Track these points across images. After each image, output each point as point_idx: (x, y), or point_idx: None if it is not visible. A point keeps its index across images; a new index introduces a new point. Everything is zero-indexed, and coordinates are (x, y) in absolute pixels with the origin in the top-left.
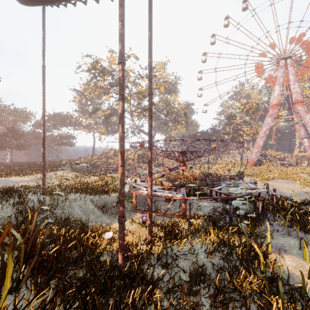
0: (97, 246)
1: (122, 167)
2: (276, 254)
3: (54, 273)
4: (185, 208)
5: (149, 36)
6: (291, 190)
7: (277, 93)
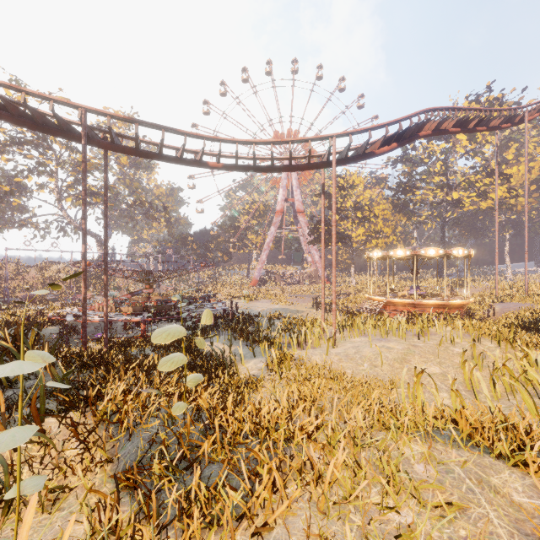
0: None
1: (85, 289)
2: None
3: None
4: (144, 329)
5: (105, 178)
6: (262, 308)
7: (281, 198)
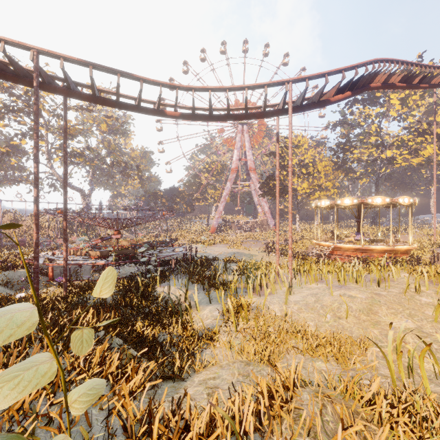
0: None
1: (37, 234)
2: (161, 287)
3: None
4: None
5: (65, 126)
6: (219, 252)
7: (236, 158)
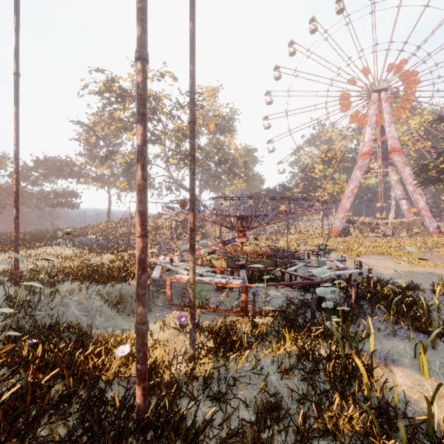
0: (103, 371)
1: (142, 239)
2: (381, 366)
3: (2, 442)
4: (246, 300)
5: (191, 29)
6: (390, 269)
7: (369, 138)
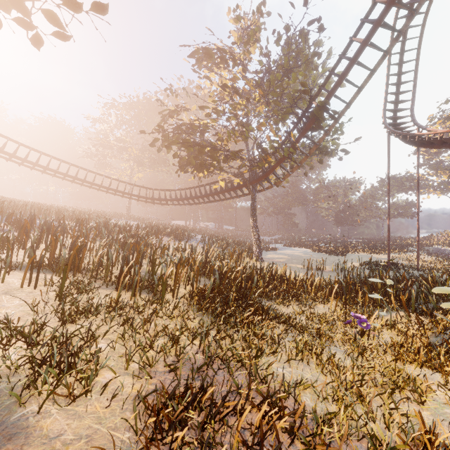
0: None
1: None
2: None
3: None
4: None
5: None
6: None
7: None
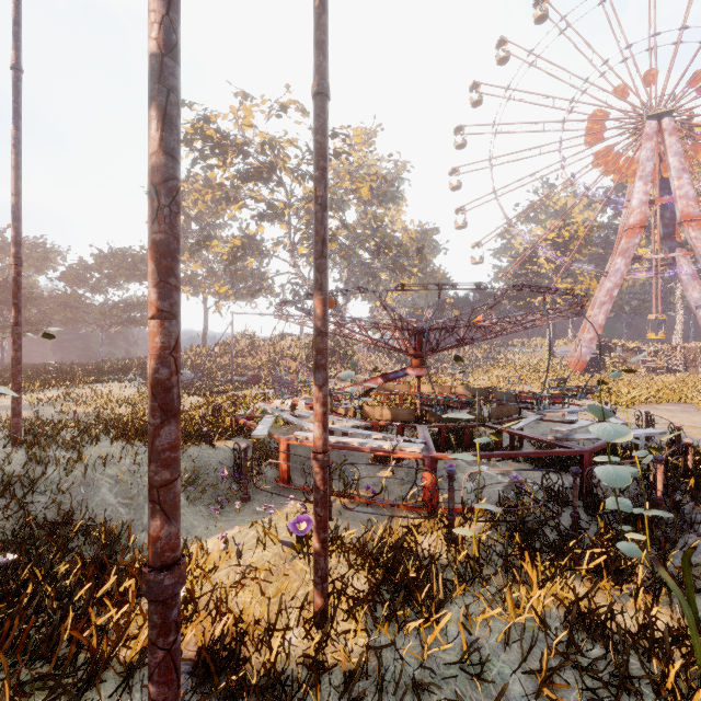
0: (119, 645)
1: (161, 323)
2: None
3: None
4: (432, 486)
5: None
6: None
7: (640, 200)
